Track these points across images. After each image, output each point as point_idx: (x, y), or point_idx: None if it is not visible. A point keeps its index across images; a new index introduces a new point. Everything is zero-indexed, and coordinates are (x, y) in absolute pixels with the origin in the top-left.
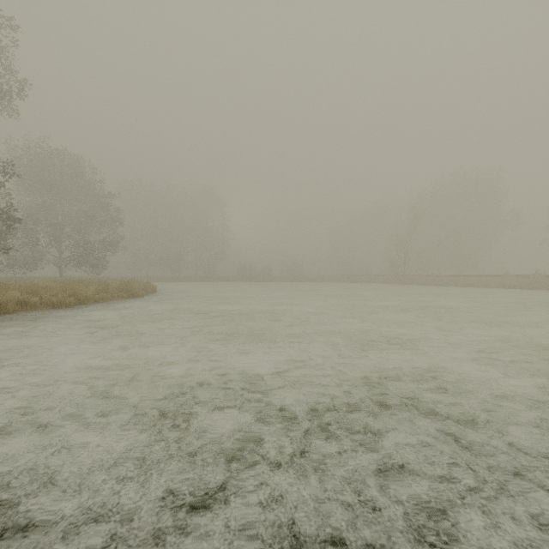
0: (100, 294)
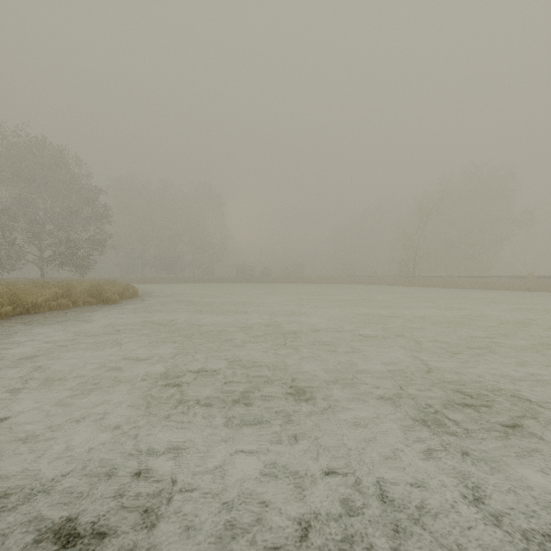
0: (58, 300)
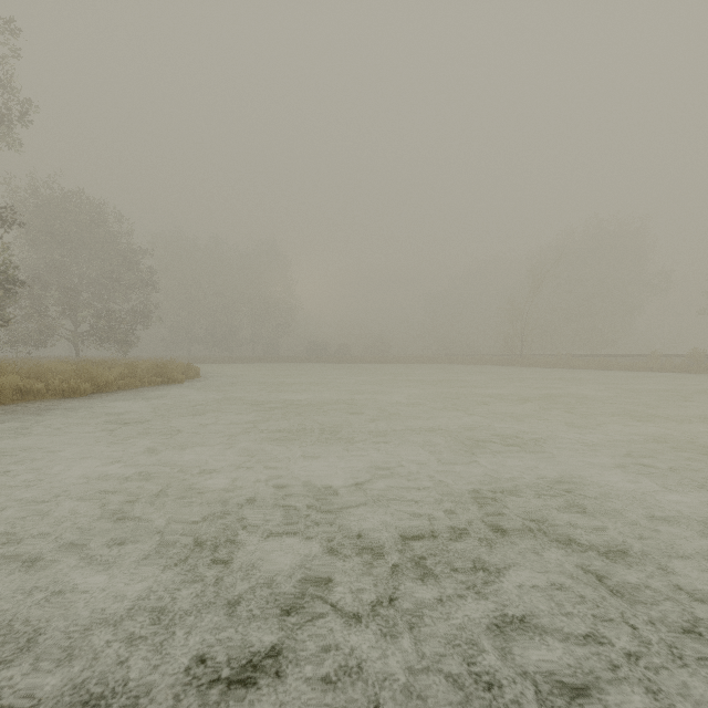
0: (126, 379)
